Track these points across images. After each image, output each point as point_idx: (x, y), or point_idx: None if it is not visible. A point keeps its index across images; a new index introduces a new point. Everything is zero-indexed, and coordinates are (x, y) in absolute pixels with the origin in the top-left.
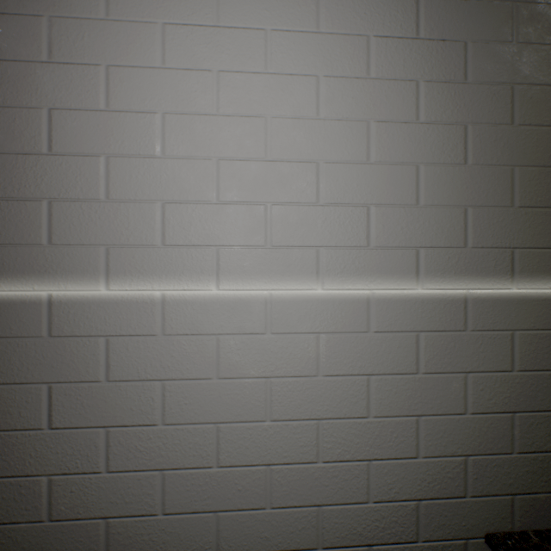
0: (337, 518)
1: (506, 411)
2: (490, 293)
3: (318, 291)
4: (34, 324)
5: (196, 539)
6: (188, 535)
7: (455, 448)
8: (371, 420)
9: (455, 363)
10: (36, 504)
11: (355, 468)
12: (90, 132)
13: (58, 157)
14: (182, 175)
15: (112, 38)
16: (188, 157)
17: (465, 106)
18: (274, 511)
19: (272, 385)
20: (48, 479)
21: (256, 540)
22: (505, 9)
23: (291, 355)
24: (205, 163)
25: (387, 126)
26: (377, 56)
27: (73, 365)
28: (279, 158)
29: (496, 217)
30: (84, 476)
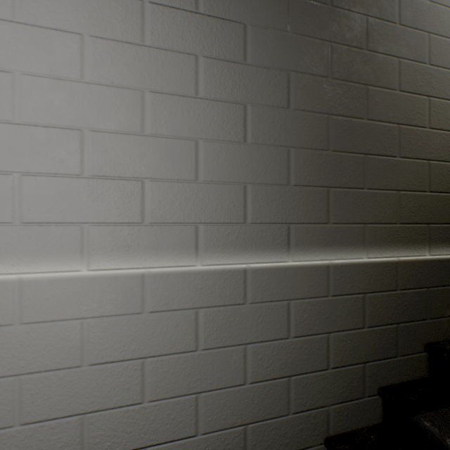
0: None
1: (283, 376)
2: (268, 266)
3: (82, 272)
4: None
5: None
6: None
7: (235, 419)
8: (146, 405)
9: (235, 336)
10: None
11: None
12: None
13: None
14: None
15: None
16: None
17: (245, 86)
18: None
19: (22, 383)
20: None
21: None
22: (282, 0)
23: (48, 347)
24: None
25: (165, 98)
26: (153, 23)
27: None
28: (32, 122)
29: (274, 194)
30: None
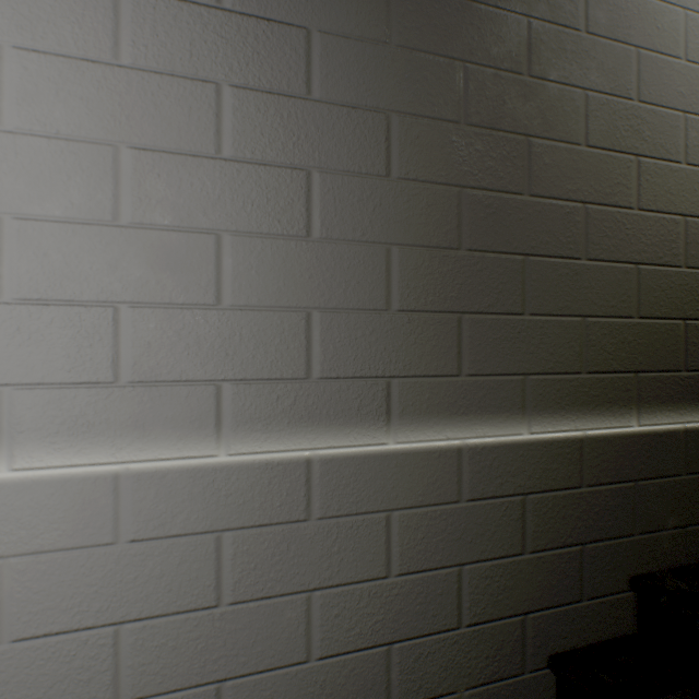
0: None
1: (379, 644)
2: (351, 452)
3: None
4: None
5: None
6: None
7: None
8: None
9: (289, 578)
10: None
11: None
12: None
13: None
14: None
15: None
16: None
17: (308, 138)
18: None
19: None
20: None
21: None
22: None
23: None
24: None
25: (158, 160)
26: (136, 26)
27: None
28: None
29: (362, 327)
30: None
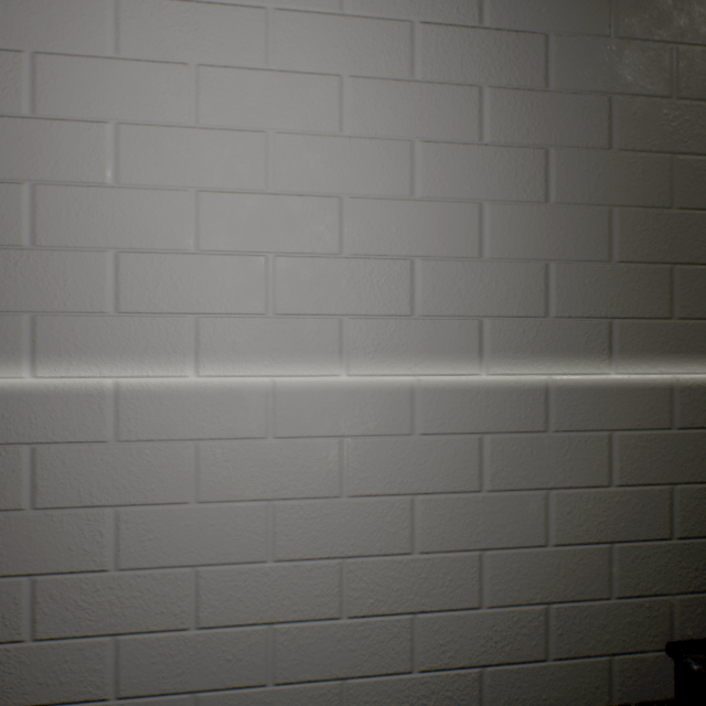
0: (369, 696)
1: (602, 542)
2: (580, 379)
3: (341, 378)
4: None
5: None
6: None
7: (533, 594)
8: (416, 557)
9: (532, 477)
10: None
11: (393, 625)
12: (8, 148)
13: None
14: (146, 212)
15: (40, 13)
16: (153, 187)
17: (546, 122)
18: (278, 689)
19: (276, 510)
20: None
21: None
22: None
23: (303, 469)
24: (178, 195)
25: (439, 149)
26: (425, 50)
27: None
28: (286, 191)
29: (588, 275)
30: None
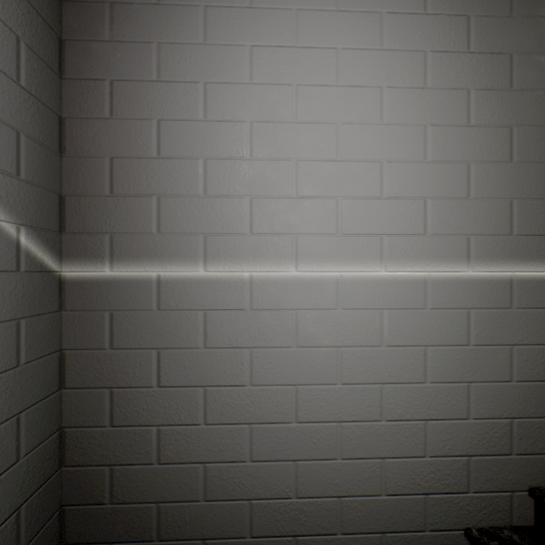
0: (398, 470)
1: None
2: (533, 275)
3: (381, 273)
4: (145, 299)
5: (278, 483)
6: (271, 479)
7: (502, 412)
8: (427, 385)
9: (501, 337)
10: (147, 450)
11: (413, 427)
12: (191, 138)
13: (165, 160)
14: (267, 174)
15: (209, 59)
16: (271, 159)
17: (510, 110)
18: (344, 462)
19: (342, 353)
20: (157, 429)
21: (328, 486)
22: None
23: (358, 328)
24: (285, 163)
25: (442, 130)
26: (433, 69)
27: (177, 334)
28: (348, 159)
29: (538, 208)
30: (186, 427)
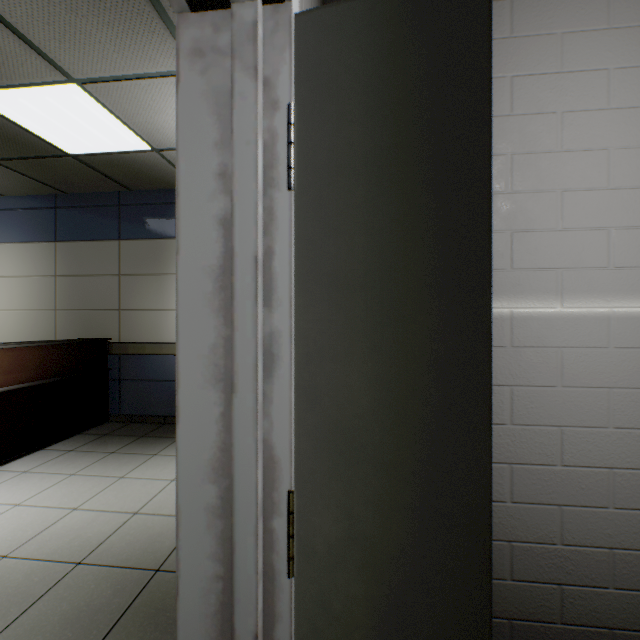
0: None
1: None
2: None
3: None
4: None
5: (541, 527)
6: (533, 523)
7: None
8: None
9: None
10: None
11: None
12: None
13: None
14: (528, 207)
15: None
16: (533, 191)
17: None
18: (616, 511)
19: (614, 395)
20: None
21: (598, 535)
22: None
23: (633, 369)
24: (549, 195)
25: None
26: None
27: None
28: (621, 186)
29: None
30: None
